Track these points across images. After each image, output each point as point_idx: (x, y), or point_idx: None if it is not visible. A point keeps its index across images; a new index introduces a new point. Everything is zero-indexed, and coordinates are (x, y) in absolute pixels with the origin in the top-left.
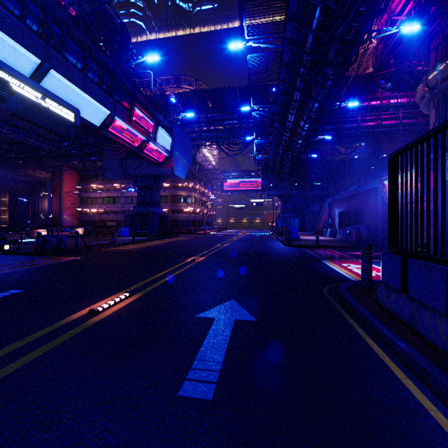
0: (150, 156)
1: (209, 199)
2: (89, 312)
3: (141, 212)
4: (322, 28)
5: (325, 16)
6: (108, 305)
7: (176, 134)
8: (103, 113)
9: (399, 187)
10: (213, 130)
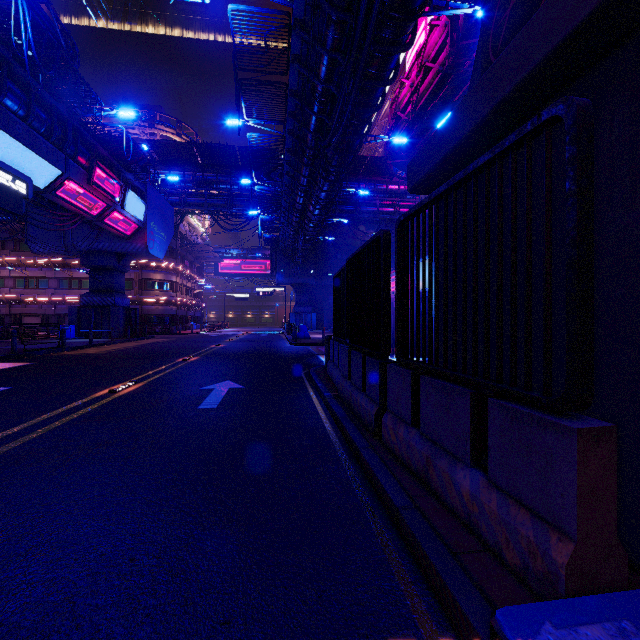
0: (113, 227)
1: (197, 286)
2: (108, 392)
3: (95, 303)
4: (320, 131)
5: (321, 123)
6: (122, 388)
7: (151, 199)
8: (51, 173)
9: (392, 286)
10: (204, 194)
